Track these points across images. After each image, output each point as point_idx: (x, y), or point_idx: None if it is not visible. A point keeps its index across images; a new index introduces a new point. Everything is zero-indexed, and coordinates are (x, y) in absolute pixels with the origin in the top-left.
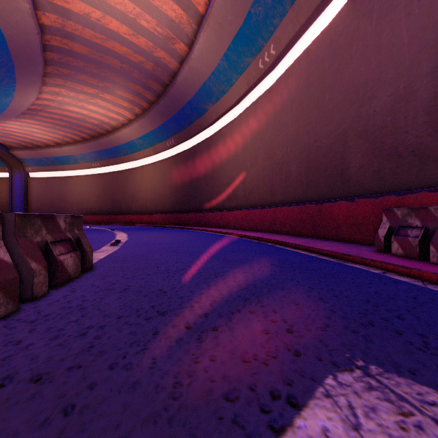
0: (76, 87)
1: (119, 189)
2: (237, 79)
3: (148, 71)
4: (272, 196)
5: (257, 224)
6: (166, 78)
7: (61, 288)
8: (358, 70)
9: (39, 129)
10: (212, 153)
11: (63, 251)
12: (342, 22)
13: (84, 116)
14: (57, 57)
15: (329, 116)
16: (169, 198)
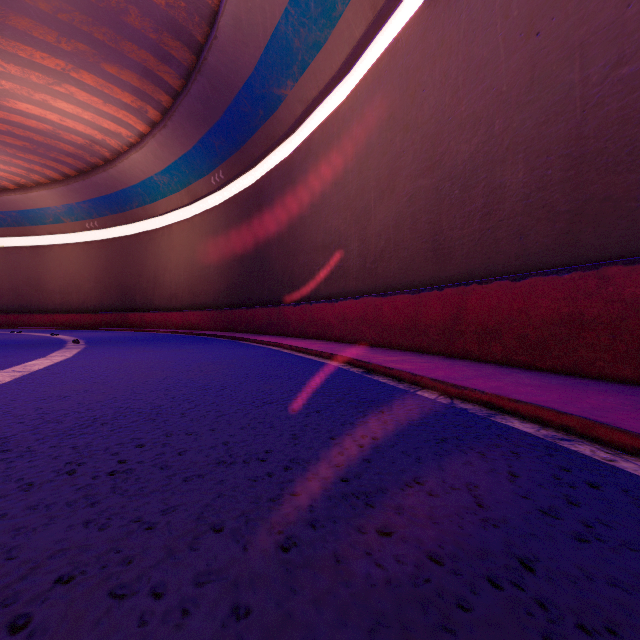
0: (16, 53)
1: (132, 268)
2: (347, 3)
3: (158, 10)
4: (437, 262)
5: (400, 330)
6: (198, 28)
7: None
8: None
9: None
10: (293, 188)
11: None
12: None
13: (54, 127)
14: None
15: None
16: (216, 282)
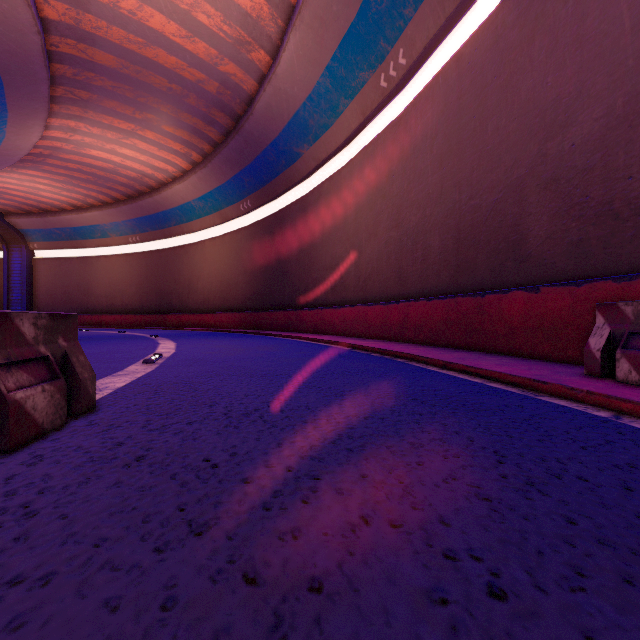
0: (101, 121)
1: (169, 276)
2: (346, 106)
3: (210, 95)
4: (400, 285)
5: (378, 327)
6: (238, 106)
7: (13, 455)
8: (544, 81)
9: (48, 185)
10: (308, 221)
11: (28, 381)
12: (516, 7)
13: (115, 165)
14: (71, 71)
15: (494, 156)
16: (243, 289)
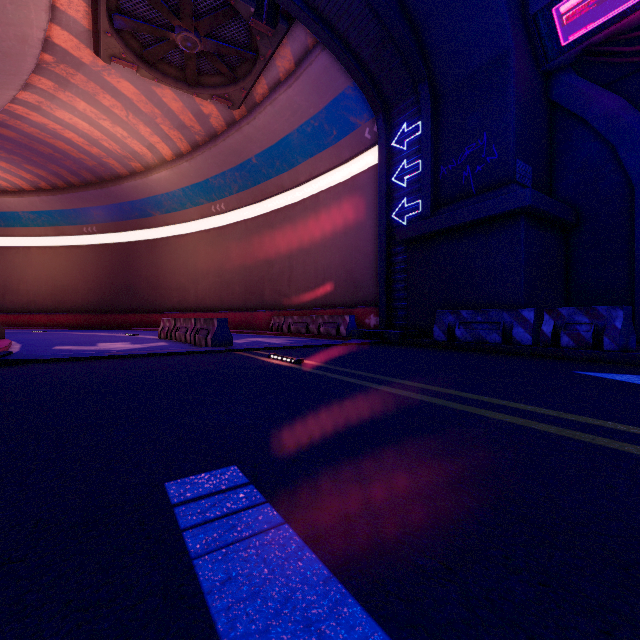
0: None
1: None
2: (191, 207)
3: (86, 165)
4: (221, 304)
5: None
6: (107, 175)
7: None
8: (269, 250)
9: None
10: (157, 256)
11: None
12: (262, 221)
13: None
14: None
15: (257, 265)
16: (85, 295)
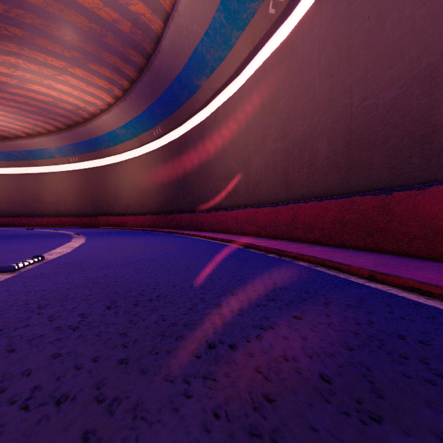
0: (36, 58)
1: (100, 187)
2: (237, 38)
3: (124, 35)
4: (286, 189)
5: (267, 227)
6: (148, 45)
7: None
8: None
9: (3, 116)
10: (206, 141)
11: None
12: None
13: (54, 99)
14: (2, 7)
15: (394, 51)
16: (156, 197)
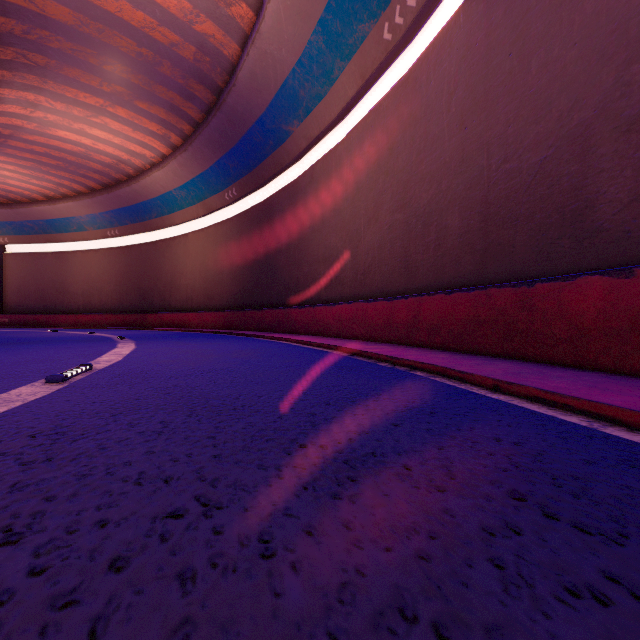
0: (64, 93)
1: (150, 272)
2: (342, 70)
3: (186, 63)
4: (407, 277)
5: (380, 328)
6: (219, 76)
7: None
8: None
9: (14, 172)
10: (299, 208)
11: None
12: None
13: (87, 149)
14: (20, 28)
15: (540, 101)
16: (229, 286)
